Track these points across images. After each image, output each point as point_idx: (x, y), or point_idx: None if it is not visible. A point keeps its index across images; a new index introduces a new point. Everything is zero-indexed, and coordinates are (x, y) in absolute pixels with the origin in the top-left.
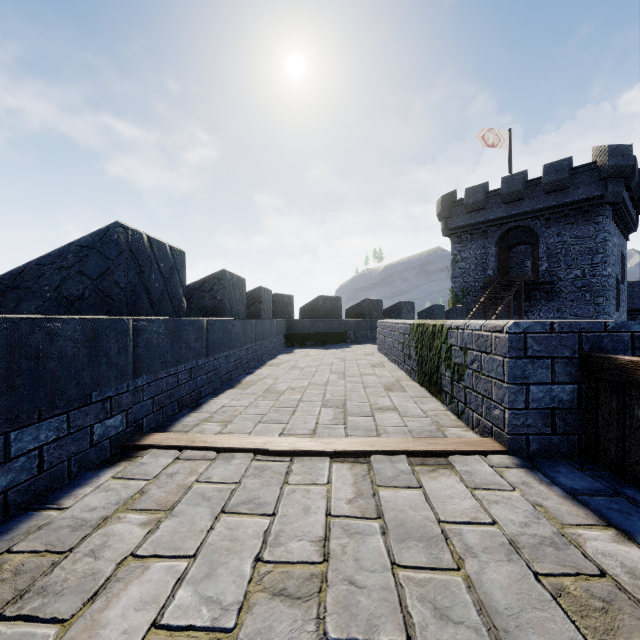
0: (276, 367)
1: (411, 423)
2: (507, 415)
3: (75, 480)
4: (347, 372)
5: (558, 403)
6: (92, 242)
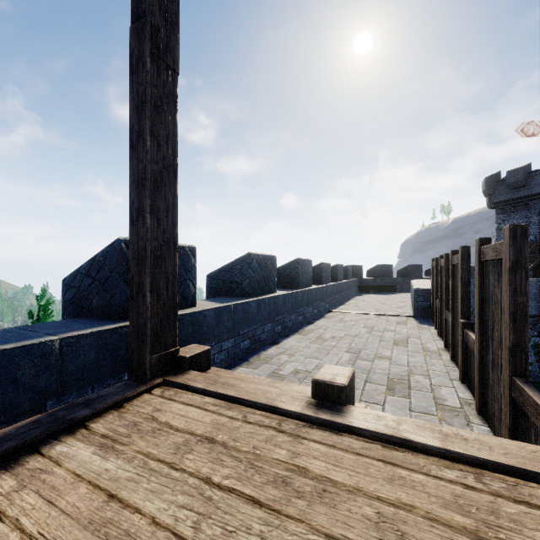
0: (356, 300)
1: (396, 313)
2: (413, 308)
3: (325, 313)
4: (386, 303)
5: (425, 306)
6: (316, 267)
